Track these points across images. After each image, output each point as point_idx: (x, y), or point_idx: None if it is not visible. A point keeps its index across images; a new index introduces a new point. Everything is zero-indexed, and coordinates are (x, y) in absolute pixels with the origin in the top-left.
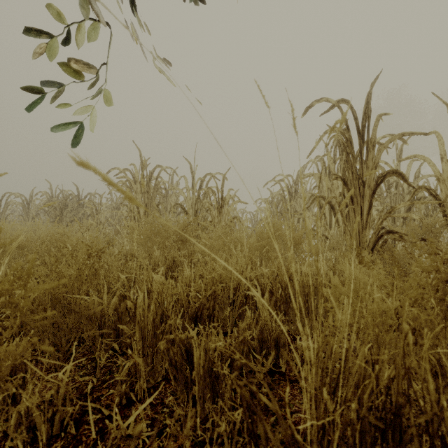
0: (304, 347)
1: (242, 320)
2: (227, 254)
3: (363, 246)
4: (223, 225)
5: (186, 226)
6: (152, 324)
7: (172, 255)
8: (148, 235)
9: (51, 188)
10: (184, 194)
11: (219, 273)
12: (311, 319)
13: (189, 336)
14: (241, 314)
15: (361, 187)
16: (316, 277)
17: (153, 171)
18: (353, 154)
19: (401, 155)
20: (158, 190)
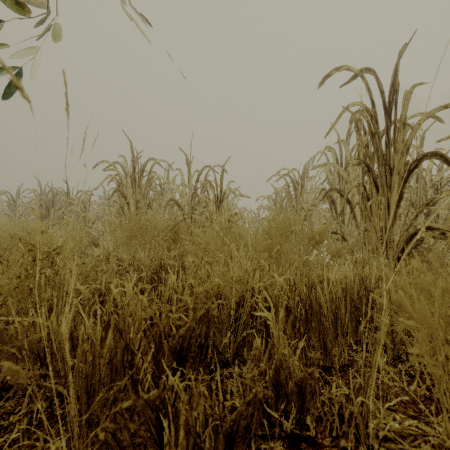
0: (342, 397)
1: (247, 345)
2: (226, 256)
3: (392, 246)
4: (222, 222)
5: (178, 222)
6: (107, 367)
7: (159, 257)
8: (130, 232)
9: (40, 185)
10: (179, 189)
11: (216, 281)
12: (341, 344)
13: (166, 384)
14: (246, 337)
15: (387, 176)
16: (341, 286)
17: (146, 164)
18: (378, 134)
19: (422, 143)
20: (152, 186)
